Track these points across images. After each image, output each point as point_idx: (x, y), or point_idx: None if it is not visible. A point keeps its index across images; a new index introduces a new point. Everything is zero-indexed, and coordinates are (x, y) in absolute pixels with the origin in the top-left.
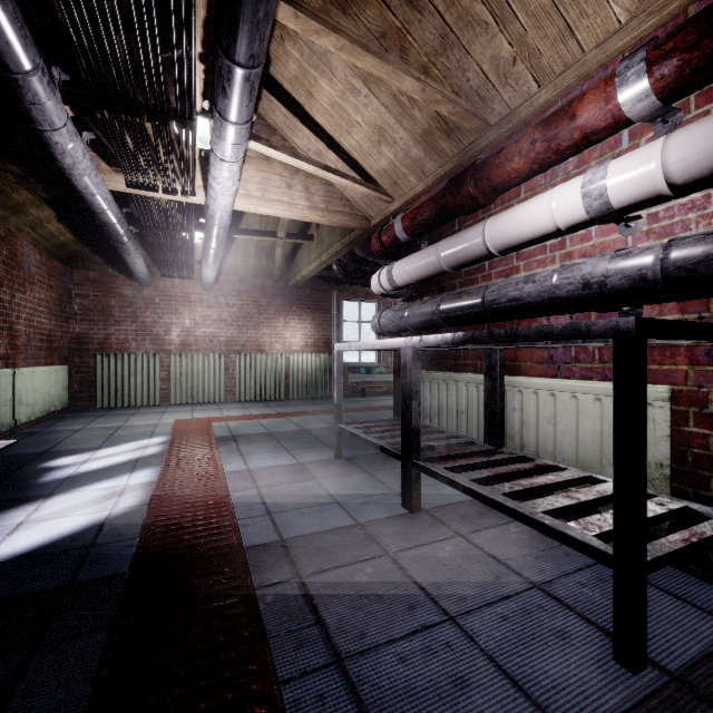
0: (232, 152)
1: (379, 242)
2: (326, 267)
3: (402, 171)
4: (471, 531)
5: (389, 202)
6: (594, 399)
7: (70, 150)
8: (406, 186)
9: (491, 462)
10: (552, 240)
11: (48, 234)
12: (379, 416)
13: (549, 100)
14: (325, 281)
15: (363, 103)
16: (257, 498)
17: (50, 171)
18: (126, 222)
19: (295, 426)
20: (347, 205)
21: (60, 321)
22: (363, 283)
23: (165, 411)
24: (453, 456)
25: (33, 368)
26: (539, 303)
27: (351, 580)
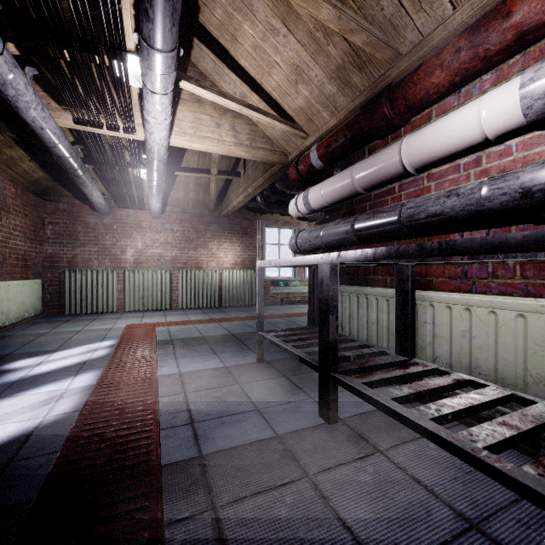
0: (160, 82)
1: (296, 171)
2: (252, 200)
3: (317, 107)
4: (390, 447)
5: (304, 138)
6: (516, 315)
7: (11, 82)
8: (319, 122)
9: (407, 375)
10: (465, 158)
11: (22, 171)
12: (295, 321)
13: (464, 22)
14: (251, 211)
15: (282, 43)
16: (183, 404)
17: (5, 107)
18: (79, 157)
19: (225, 330)
20: (268, 142)
21: (35, 243)
22: (282, 213)
23: (120, 317)
24: (369, 367)
25: (8, 282)
26: (464, 217)
27: (269, 514)
